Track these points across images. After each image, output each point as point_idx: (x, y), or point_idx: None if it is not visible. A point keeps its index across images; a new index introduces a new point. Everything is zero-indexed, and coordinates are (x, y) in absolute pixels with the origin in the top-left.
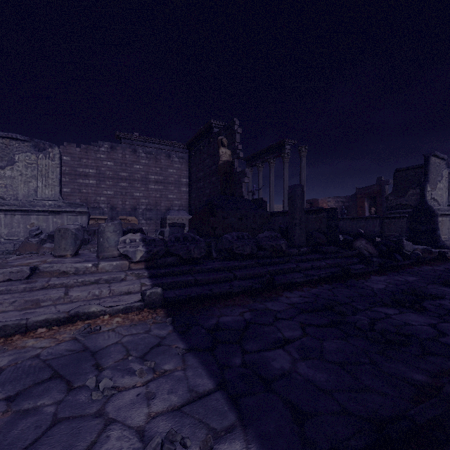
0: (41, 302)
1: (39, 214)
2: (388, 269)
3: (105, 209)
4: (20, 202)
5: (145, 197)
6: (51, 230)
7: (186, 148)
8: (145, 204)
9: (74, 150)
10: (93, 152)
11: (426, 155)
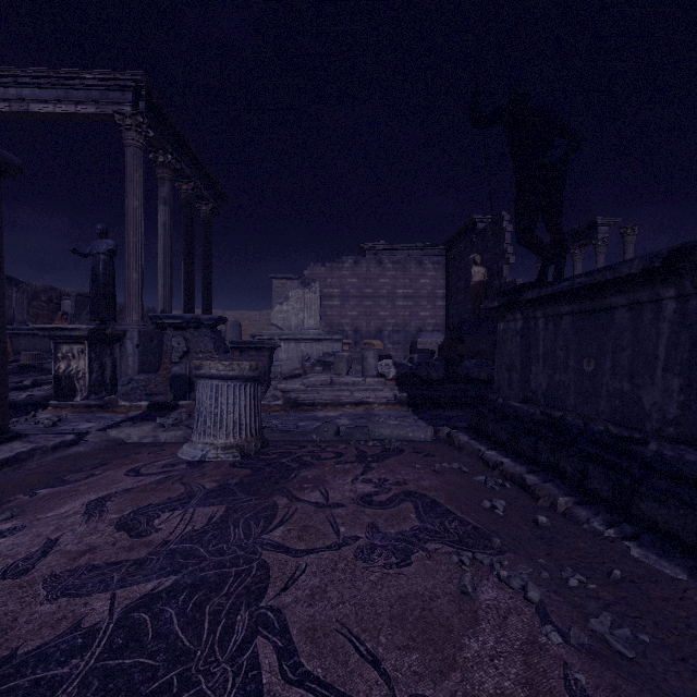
0: (340, 397)
1: (306, 342)
2: None
3: (348, 332)
4: (293, 332)
5: (392, 316)
6: (315, 356)
7: (443, 249)
8: (391, 325)
9: (320, 271)
10: (337, 270)
11: None
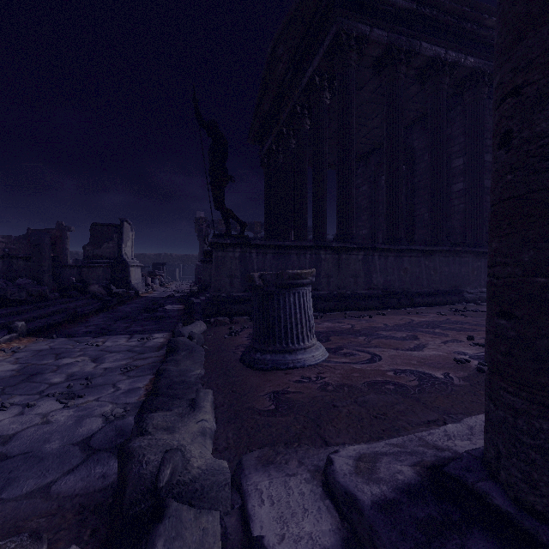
0: None
1: None
2: (121, 303)
3: None
4: None
5: None
6: None
7: None
8: None
9: None
10: None
11: (122, 219)
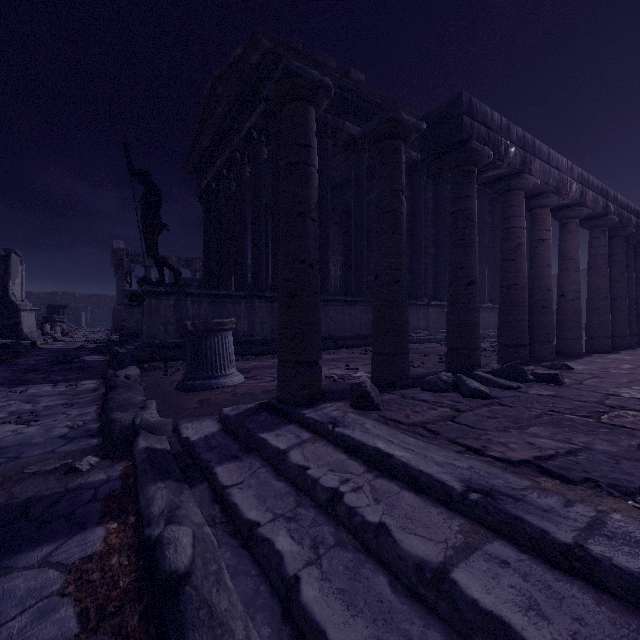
0: None
1: None
2: (17, 356)
3: None
4: None
5: None
6: None
7: None
8: None
9: None
10: None
11: (8, 249)
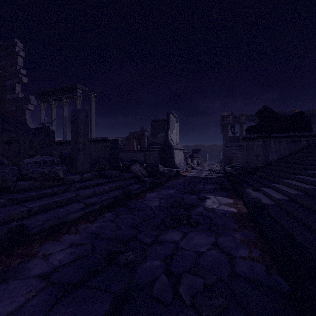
0: None
1: None
2: (156, 186)
3: None
4: None
5: None
6: None
7: None
8: None
9: None
10: None
11: (168, 112)
